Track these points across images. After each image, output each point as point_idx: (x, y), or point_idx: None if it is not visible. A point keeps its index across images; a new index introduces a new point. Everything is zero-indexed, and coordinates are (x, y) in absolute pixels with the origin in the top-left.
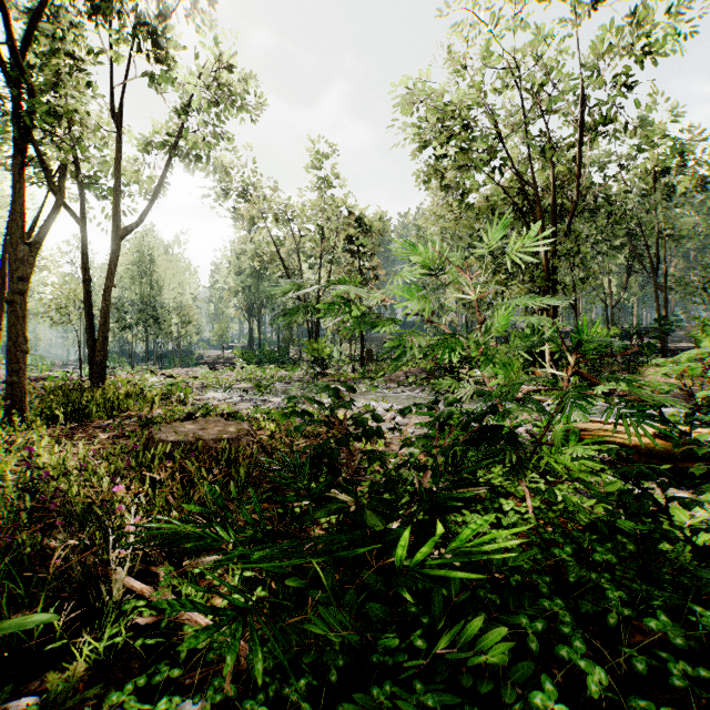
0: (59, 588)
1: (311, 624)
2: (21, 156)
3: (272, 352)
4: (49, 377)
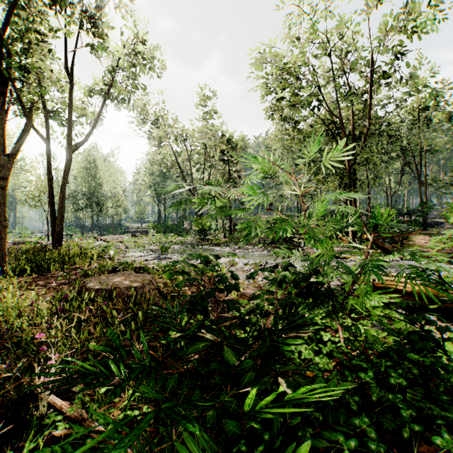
0: (1, 404)
1: (175, 451)
2: (3, 97)
3: (173, 225)
4: (26, 242)
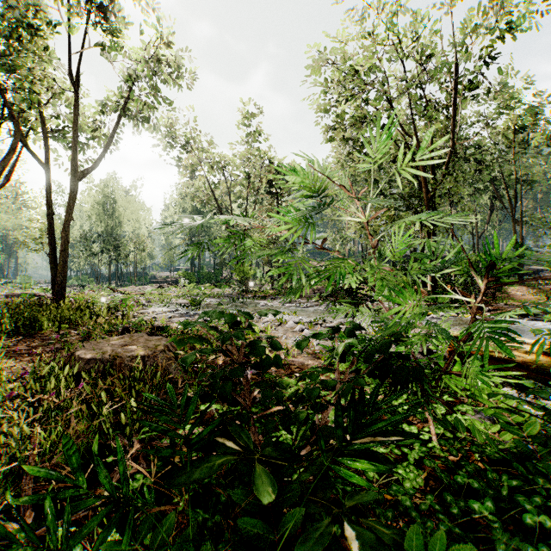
0: None
1: None
2: None
3: (209, 273)
4: (22, 294)
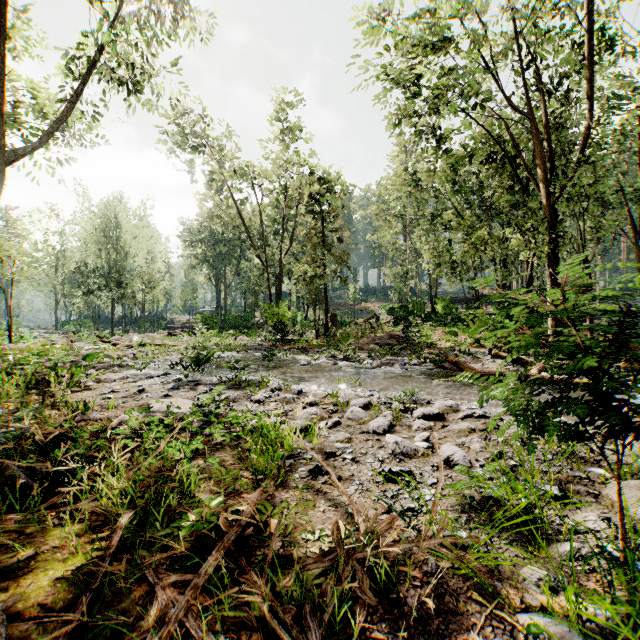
0: None
1: None
2: None
3: (237, 317)
4: None
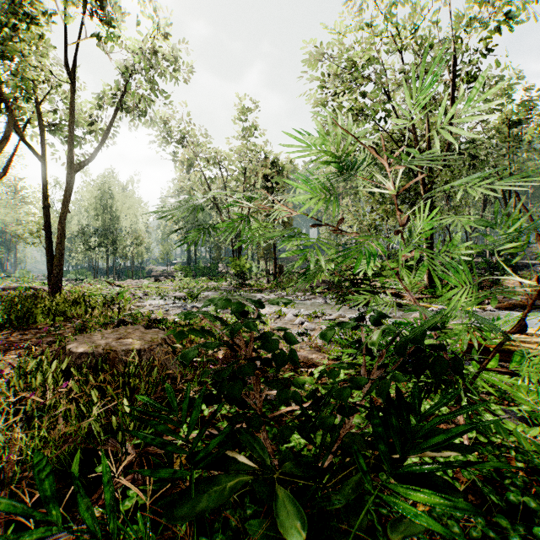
0: None
1: None
2: None
3: (205, 267)
4: (19, 287)
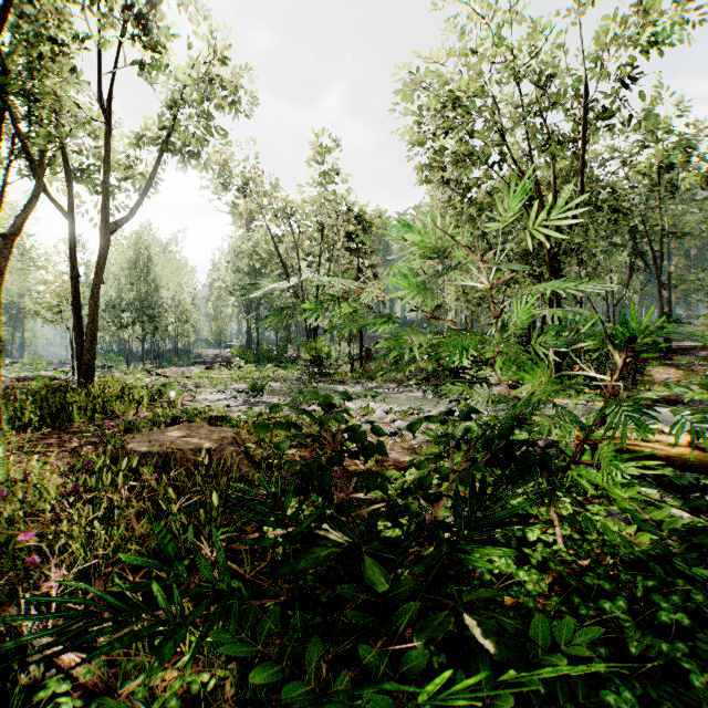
0: None
1: None
2: None
3: (270, 351)
4: (38, 377)
